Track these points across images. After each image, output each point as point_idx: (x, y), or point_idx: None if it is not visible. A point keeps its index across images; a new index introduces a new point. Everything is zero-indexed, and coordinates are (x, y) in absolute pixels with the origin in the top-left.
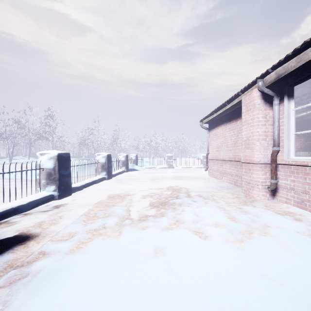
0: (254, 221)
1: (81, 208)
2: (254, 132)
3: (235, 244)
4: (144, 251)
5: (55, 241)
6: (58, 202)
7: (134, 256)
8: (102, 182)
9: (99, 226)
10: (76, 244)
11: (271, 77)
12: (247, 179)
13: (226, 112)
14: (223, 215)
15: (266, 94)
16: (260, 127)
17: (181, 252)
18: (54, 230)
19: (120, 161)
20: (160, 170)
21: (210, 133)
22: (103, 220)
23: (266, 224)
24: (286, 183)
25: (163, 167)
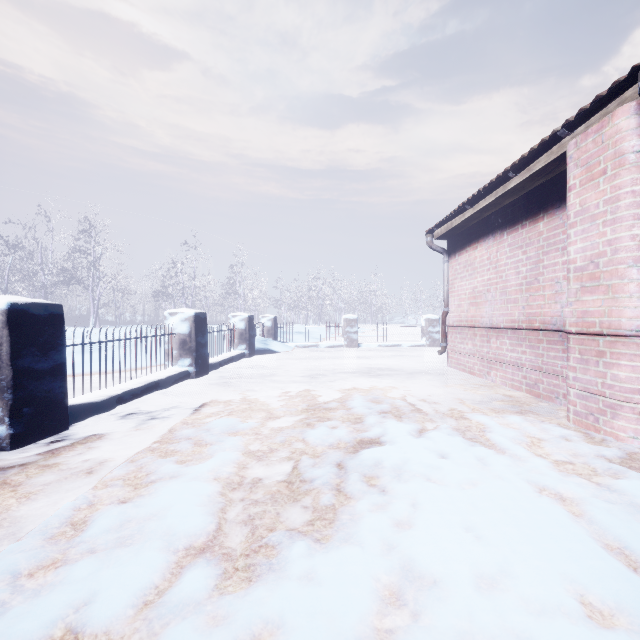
0: None
1: (60, 491)
2: (619, 239)
3: None
4: None
5: None
6: (2, 462)
7: None
8: (179, 386)
9: (52, 626)
10: None
11: None
12: (590, 383)
13: (502, 200)
14: (579, 536)
15: None
16: None
17: None
18: None
19: (234, 331)
20: (329, 351)
21: (451, 262)
22: (96, 572)
23: None
24: None
25: (336, 345)
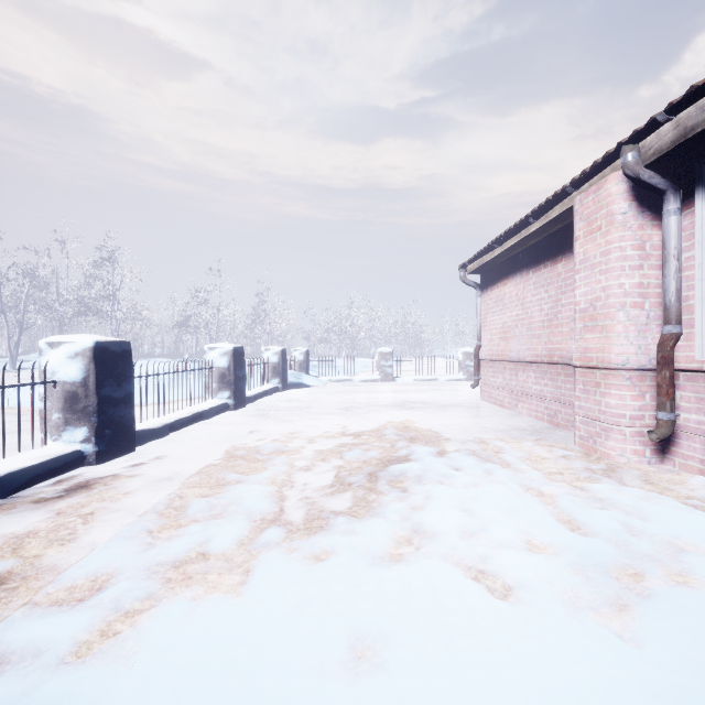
0: (635, 534)
1: (152, 490)
2: (610, 287)
3: (605, 621)
4: (318, 655)
5: (41, 610)
6: (94, 473)
7: (284, 676)
8: (220, 417)
9: (188, 551)
10: (102, 620)
11: (663, 138)
12: (590, 410)
13: (527, 241)
14: (542, 513)
15: (645, 184)
16: (627, 274)
17: (438, 660)
18: (54, 563)
19: (267, 365)
20: (363, 386)
21: (484, 296)
22: (204, 529)
23: (673, 542)
24: (703, 422)
25: (370, 379)
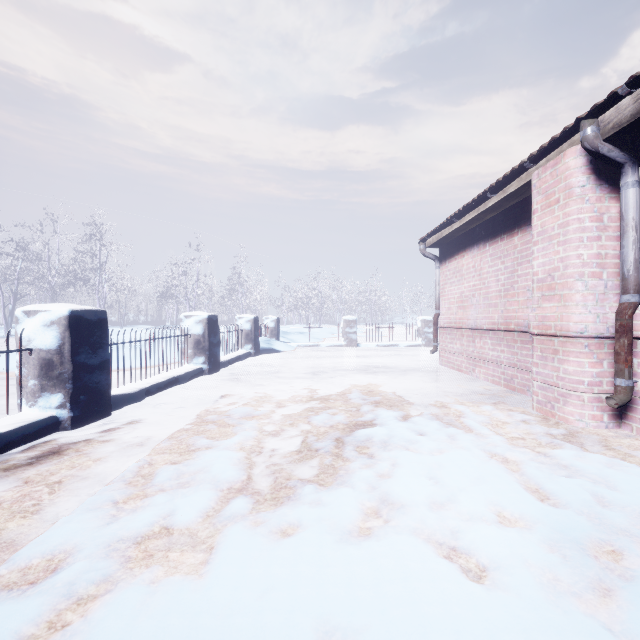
0: (606, 505)
1: (123, 457)
2: (569, 257)
3: (590, 609)
4: None
5: None
6: (68, 438)
7: None
8: (195, 381)
9: (152, 525)
10: (52, 608)
11: (622, 112)
12: (548, 376)
13: (484, 215)
14: (509, 481)
15: (604, 157)
16: (585, 245)
17: None
18: (13, 539)
19: (240, 332)
20: (330, 351)
21: (442, 268)
22: (170, 500)
23: None
24: None
25: (336, 344)
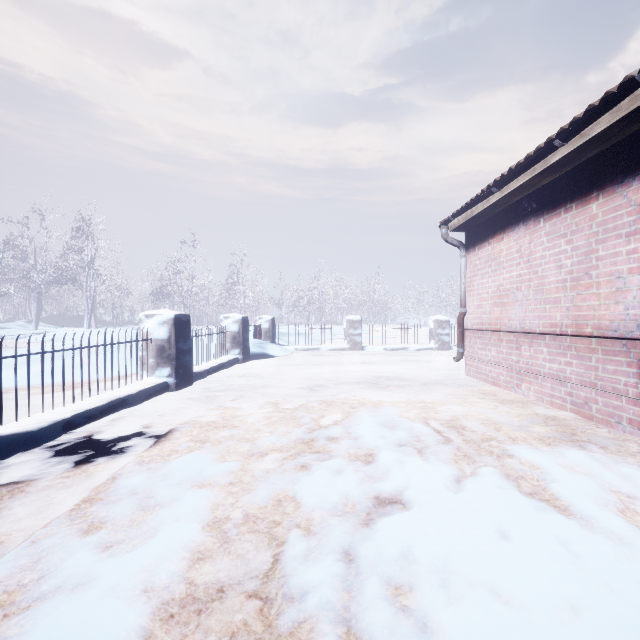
0: None
1: None
2: None
3: None
4: None
5: None
6: None
7: None
8: (153, 401)
9: None
10: None
11: None
12: None
13: (539, 180)
14: None
15: None
16: None
17: None
18: None
19: (226, 334)
20: (331, 355)
21: (469, 256)
22: None
23: None
24: None
25: (338, 348)
